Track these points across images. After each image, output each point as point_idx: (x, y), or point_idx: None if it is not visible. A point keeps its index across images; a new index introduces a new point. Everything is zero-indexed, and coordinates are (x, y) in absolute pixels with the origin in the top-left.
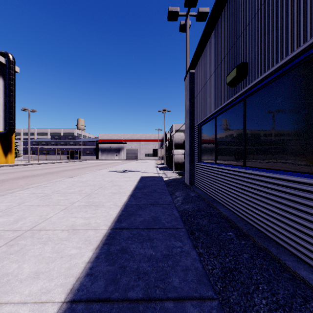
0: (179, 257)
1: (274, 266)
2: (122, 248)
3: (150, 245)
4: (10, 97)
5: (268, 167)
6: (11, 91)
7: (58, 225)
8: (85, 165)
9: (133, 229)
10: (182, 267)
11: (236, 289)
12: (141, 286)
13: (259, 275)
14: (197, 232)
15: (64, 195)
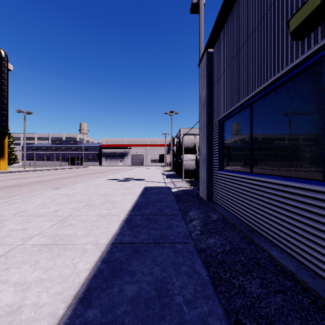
0: None
1: None
2: None
3: None
4: (1, 97)
5: None
6: (3, 90)
7: None
8: (85, 171)
9: None
10: None
11: None
12: None
13: None
14: (249, 322)
15: (26, 221)
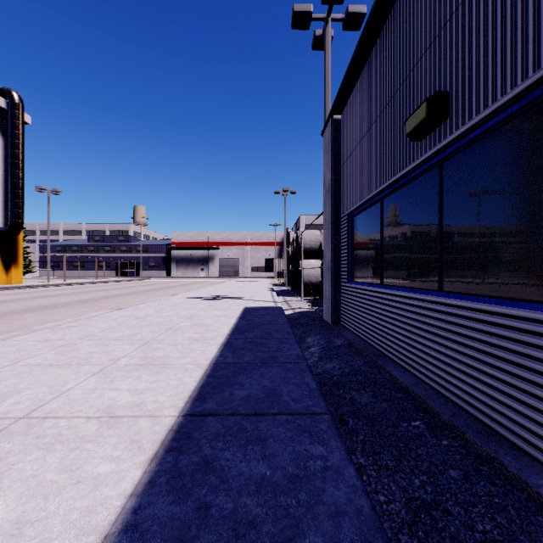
0: (320, 482)
1: (515, 498)
2: (205, 460)
3: (261, 453)
4: (14, 167)
5: (491, 293)
6: (16, 156)
7: (81, 406)
8: (147, 286)
9: (228, 415)
10: (329, 507)
11: None
12: None
13: (488, 520)
14: (351, 419)
15: (101, 345)
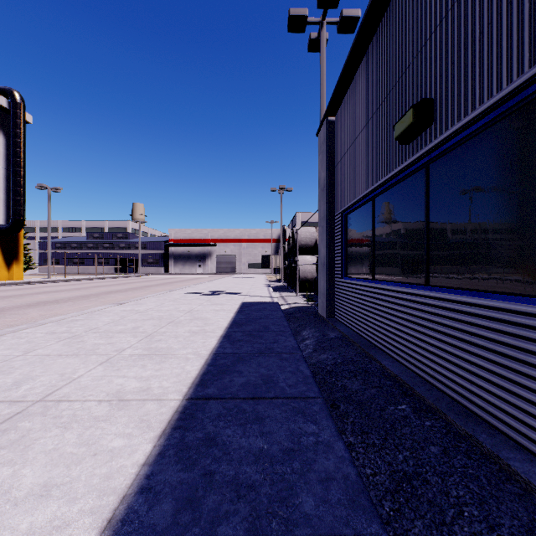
0: (312, 454)
1: (487, 470)
2: (208, 437)
3: (259, 431)
4: (15, 165)
5: (471, 286)
6: (18, 155)
7: (92, 391)
8: (146, 282)
9: (228, 399)
10: (319, 474)
11: (420, 515)
12: (243, 514)
13: (462, 487)
14: (343, 404)
15: (106, 337)
